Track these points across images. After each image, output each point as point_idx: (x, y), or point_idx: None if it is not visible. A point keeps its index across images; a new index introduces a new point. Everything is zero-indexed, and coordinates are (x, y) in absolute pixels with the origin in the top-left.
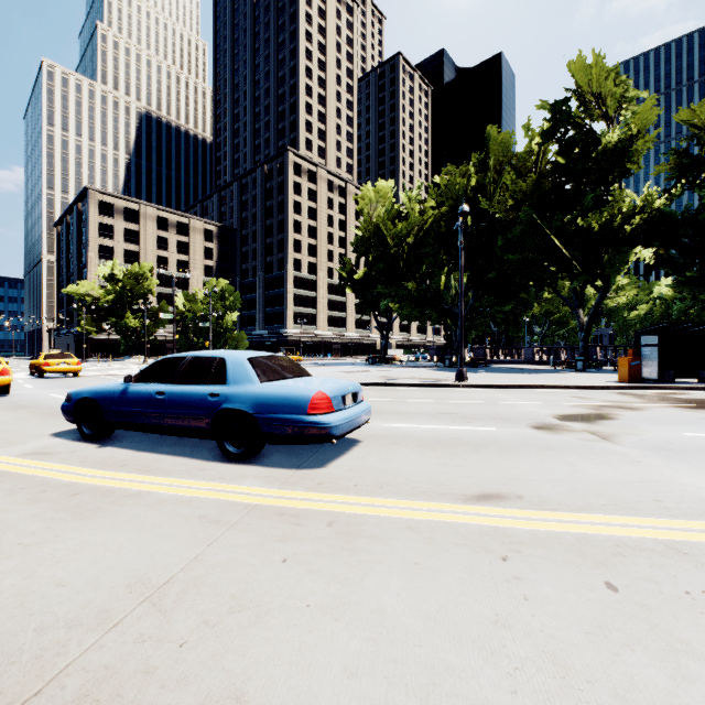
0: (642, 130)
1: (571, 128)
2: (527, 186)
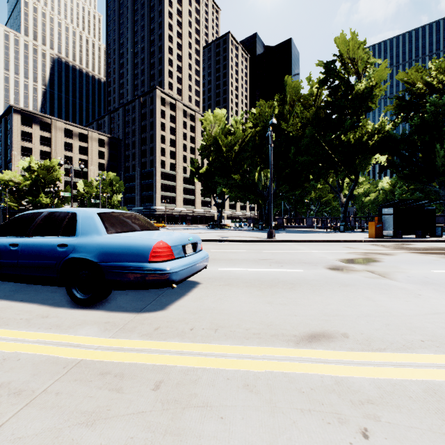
0: (378, 83)
1: (336, 79)
2: (310, 115)
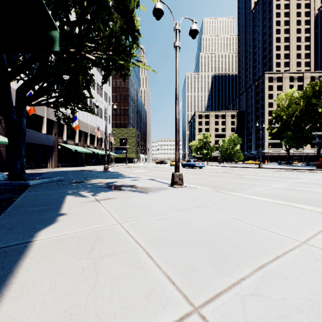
0: None
1: None
2: None
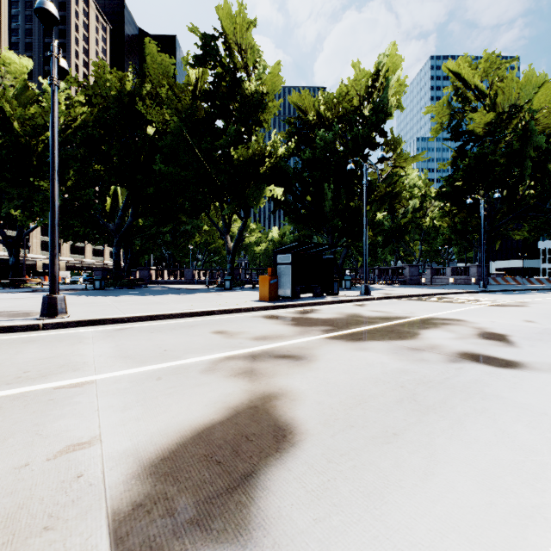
0: (271, 94)
1: (221, 66)
2: (183, 107)
